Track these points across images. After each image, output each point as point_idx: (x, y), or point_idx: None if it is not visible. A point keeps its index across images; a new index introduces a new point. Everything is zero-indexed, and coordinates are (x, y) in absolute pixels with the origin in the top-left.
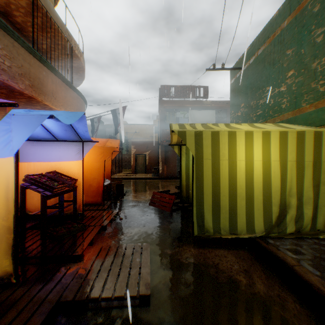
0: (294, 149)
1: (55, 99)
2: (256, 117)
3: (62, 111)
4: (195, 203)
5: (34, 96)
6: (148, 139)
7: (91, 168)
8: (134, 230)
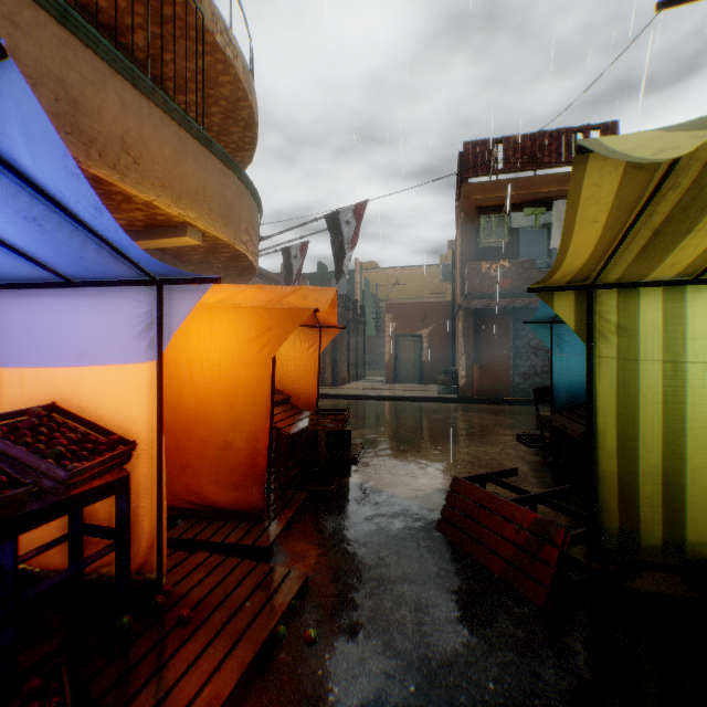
0: None
1: (135, 165)
2: None
3: None
4: None
5: None
6: (425, 300)
7: (228, 386)
8: None
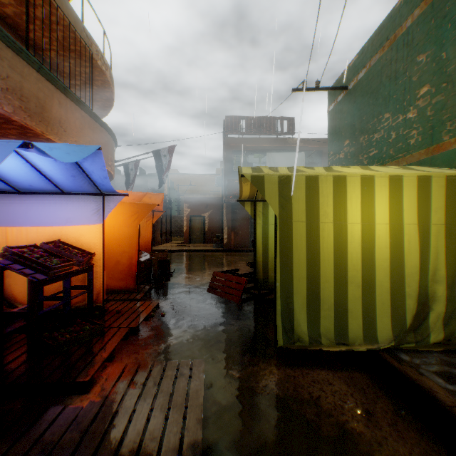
0: (441, 204)
1: (65, 132)
2: (368, 160)
3: (64, 144)
4: (279, 293)
5: (30, 125)
6: (208, 195)
7: (118, 236)
8: (182, 334)
